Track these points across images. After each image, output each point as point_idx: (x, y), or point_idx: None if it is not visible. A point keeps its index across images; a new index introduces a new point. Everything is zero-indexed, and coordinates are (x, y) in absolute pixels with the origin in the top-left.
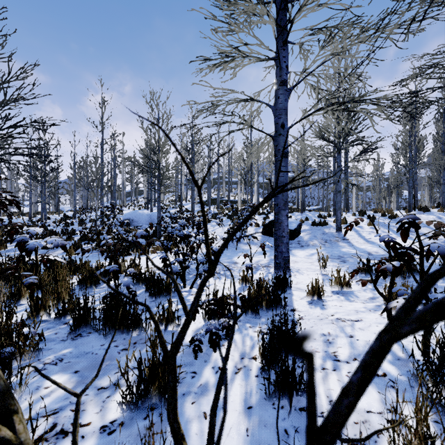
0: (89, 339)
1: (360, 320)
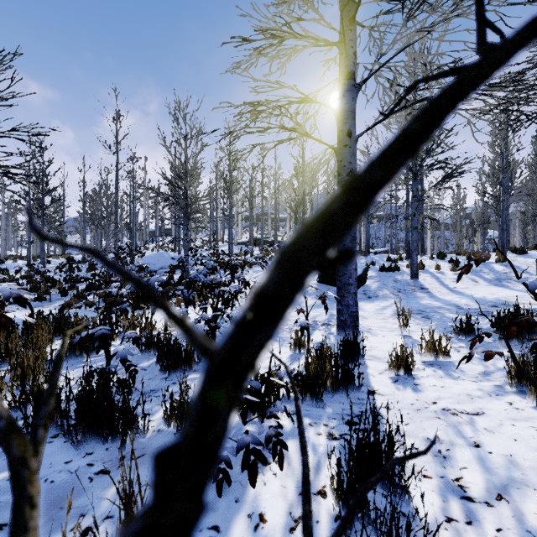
0: (49, 450)
1: (481, 414)
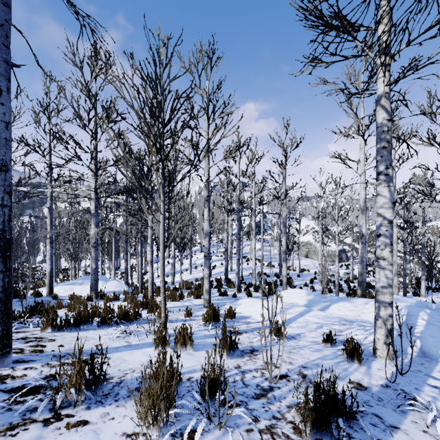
0: None
1: None
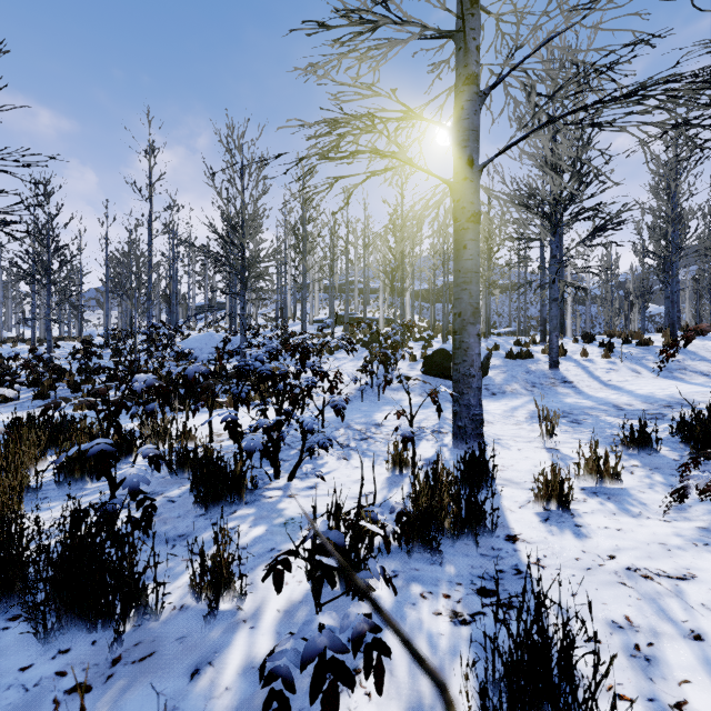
0: (0, 643)
1: (691, 577)
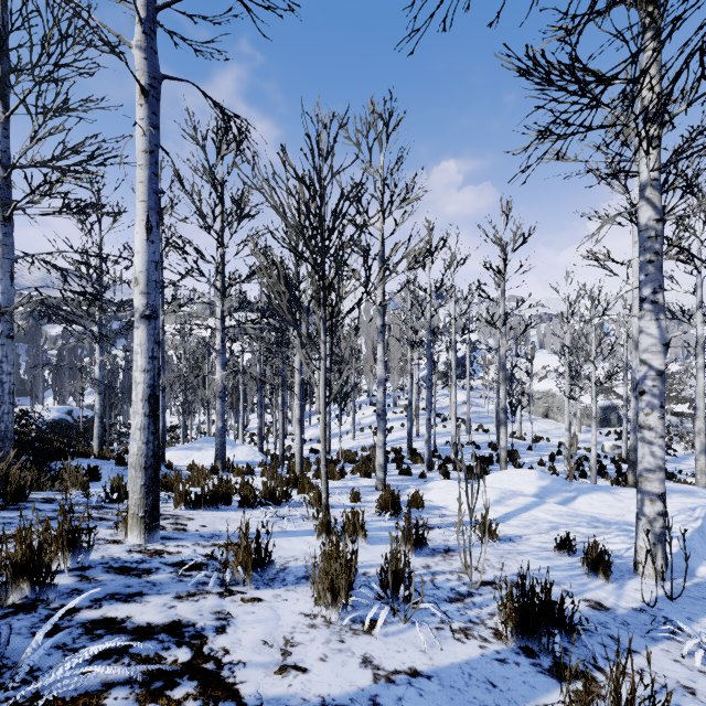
0: None
1: None
